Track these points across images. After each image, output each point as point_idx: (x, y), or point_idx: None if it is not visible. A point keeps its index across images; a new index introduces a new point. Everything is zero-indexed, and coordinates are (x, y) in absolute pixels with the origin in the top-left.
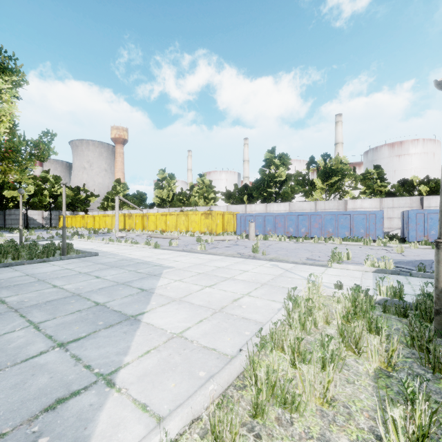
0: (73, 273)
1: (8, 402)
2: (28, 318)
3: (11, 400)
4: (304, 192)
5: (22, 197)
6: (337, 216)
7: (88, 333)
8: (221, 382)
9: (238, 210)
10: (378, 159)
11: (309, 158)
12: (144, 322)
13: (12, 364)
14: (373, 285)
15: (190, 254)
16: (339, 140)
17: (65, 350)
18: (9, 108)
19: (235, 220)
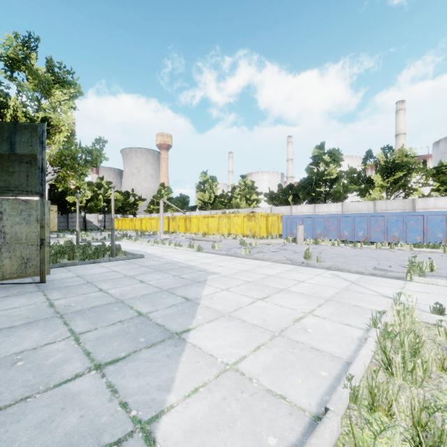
0: (119, 276)
1: None
2: (71, 327)
3: None
4: (360, 191)
5: (81, 201)
6: (405, 217)
7: (127, 353)
8: None
9: (283, 212)
10: None
11: (365, 152)
12: (190, 343)
13: (44, 388)
14: None
15: (234, 259)
16: (401, 131)
17: (102, 375)
18: (67, 118)
19: (279, 223)
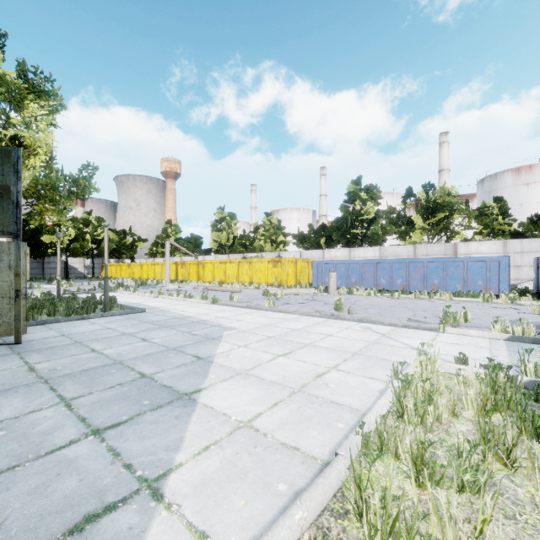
0: (115, 334)
1: (24, 516)
2: (59, 392)
3: (27, 512)
4: (399, 233)
5: (62, 242)
6: (445, 264)
7: (130, 417)
8: (312, 505)
9: (314, 257)
10: (498, 190)
11: (406, 190)
12: (201, 403)
13: (34, 457)
14: (510, 359)
15: (256, 312)
16: (444, 166)
17: (101, 440)
18: (45, 137)
19: (310, 269)
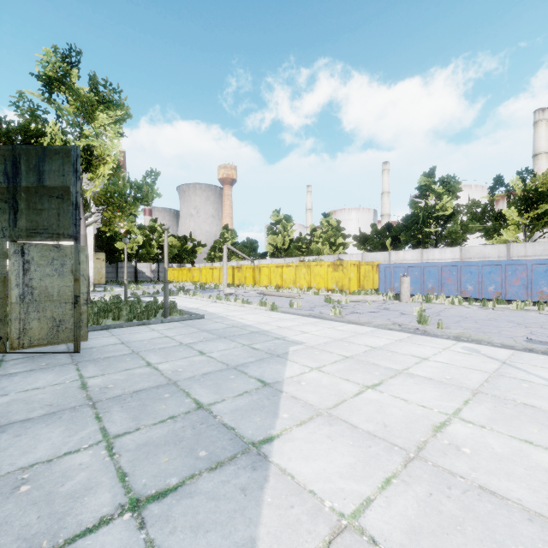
0: (173, 344)
1: None
2: (104, 424)
3: None
4: (486, 230)
5: (132, 248)
6: None
7: (180, 479)
8: None
9: (378, 260)
10: None
11: (493, 179)
12: (275, 464)
13: (49, 546)
14: None
15: (321, 322)
16: (541, 149)
17: (140, 523)
18: (112, 145)
19: (374, 273)
